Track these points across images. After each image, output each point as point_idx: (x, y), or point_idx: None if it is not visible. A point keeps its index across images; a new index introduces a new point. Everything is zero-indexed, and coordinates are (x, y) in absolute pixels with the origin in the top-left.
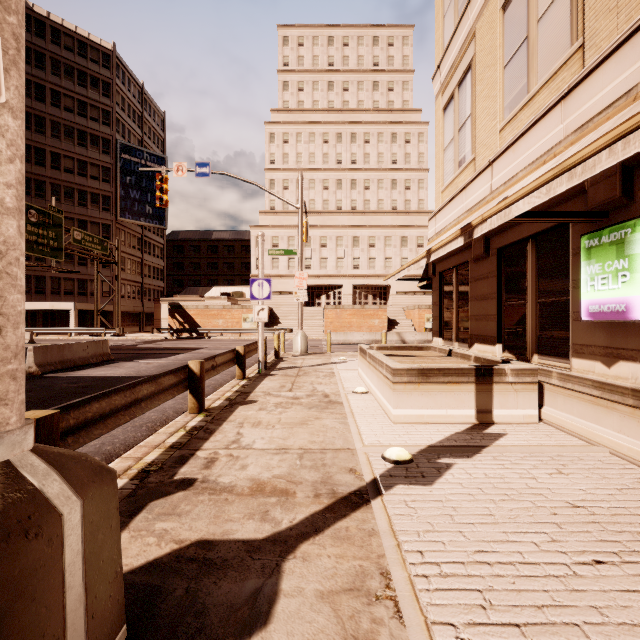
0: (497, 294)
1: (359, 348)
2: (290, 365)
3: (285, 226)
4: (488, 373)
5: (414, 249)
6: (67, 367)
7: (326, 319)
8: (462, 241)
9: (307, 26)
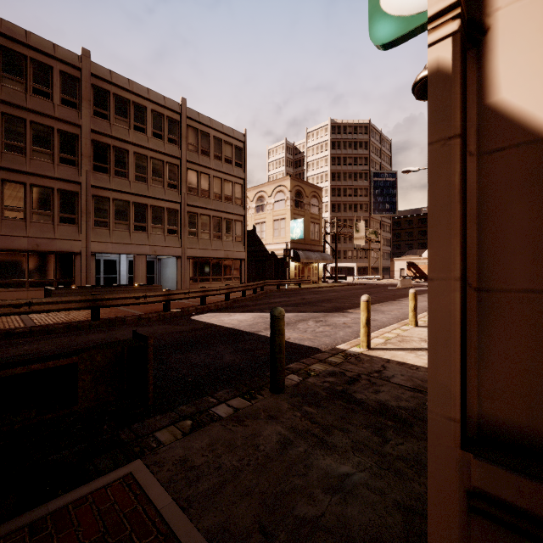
0: None
1: None
2: None
3: None
4: None
5: None
6: (405, 287)
7: None
8: None
9: None
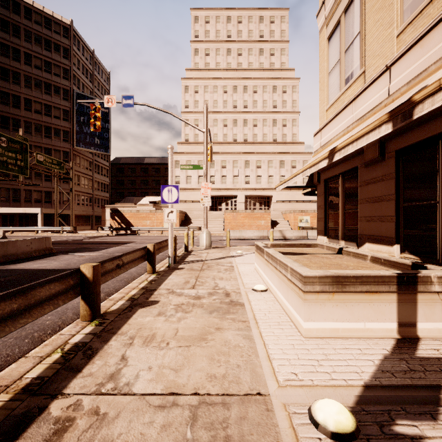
0: (395, 195)
1: (255, 245)
2: (196, 258)
3: (196, 153)
4: (411, 281)
5: (289, 169)
6: (10, 260)
7: (225, 220)
8: (389, 128)
9: (212, 9)
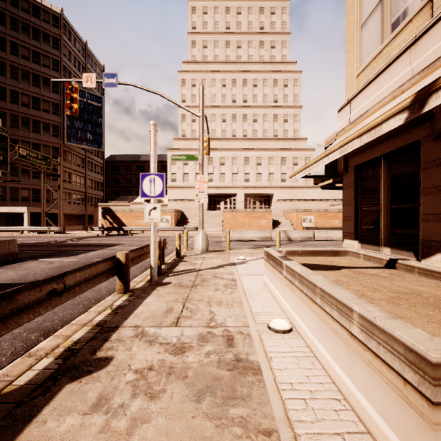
0: None
1: (265, 253)
2: (188, 267)
3: (193, 149)
4: None
5: (291, 167)
6: None
7: (224, 220)
8: None
9: None
